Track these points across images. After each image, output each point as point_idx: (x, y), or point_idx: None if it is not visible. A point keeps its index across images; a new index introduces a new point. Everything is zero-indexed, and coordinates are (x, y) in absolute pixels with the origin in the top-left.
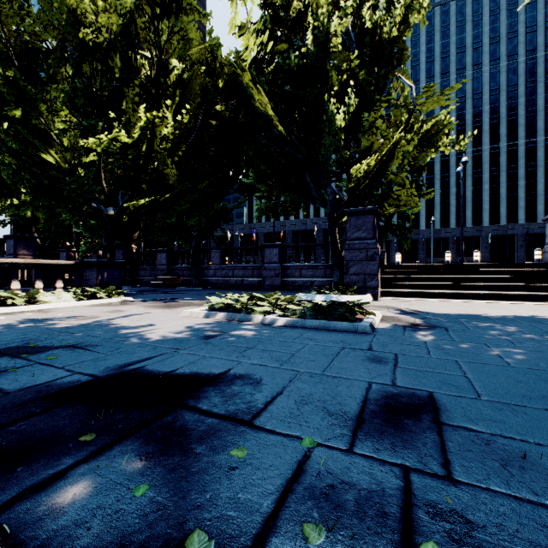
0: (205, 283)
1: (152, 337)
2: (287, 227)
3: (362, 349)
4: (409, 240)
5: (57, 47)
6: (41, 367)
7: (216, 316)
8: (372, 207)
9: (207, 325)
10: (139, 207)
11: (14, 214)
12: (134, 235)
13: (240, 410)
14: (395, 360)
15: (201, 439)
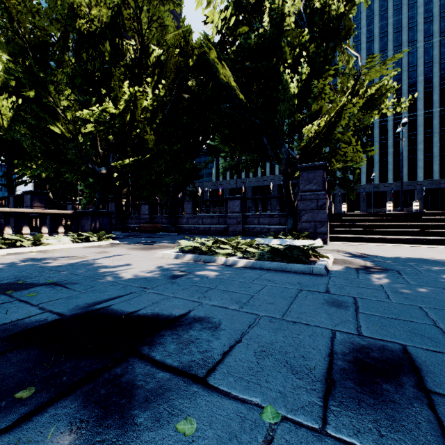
0: (180, 230)
1: (126, 276)
2: (247, 183)
3: (320, 292)
4: (355, 191)
5: (60, 38)
6: (18, 304)
7: (184, 257)
8: (322, 163)
9: (176, 266)
10: (125, 166)
11: (33, 175)
12: (123, 191)
13: (194, 362)
14: (355, 305)
15: (146, 402)
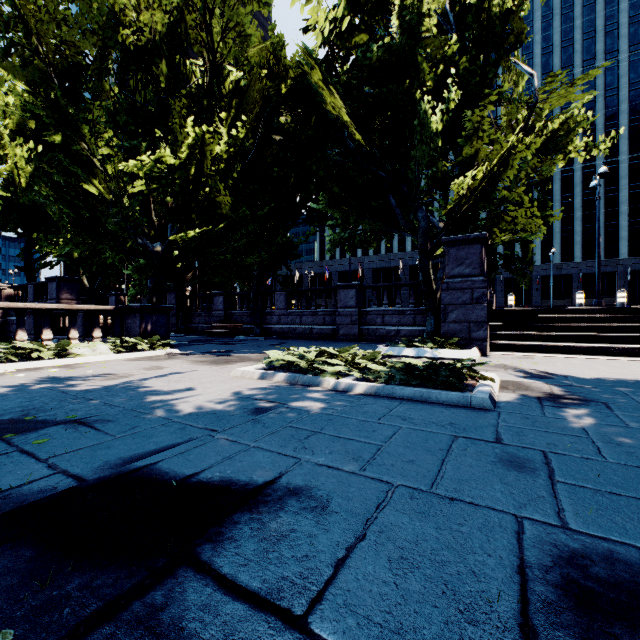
0: (268, 332)
1: (185, 409)
2: (365, 264)
3: (486, 441)
4: (528, 276)
5: (97, 57)
6: (17, 458)
7: (274, 377)
8: (480, 234)
9: (261, 391)
10: (189, 241)
11: (61, 254)
12: (188, 276)
13: (287, 580)
14: (547, 467)
15: None
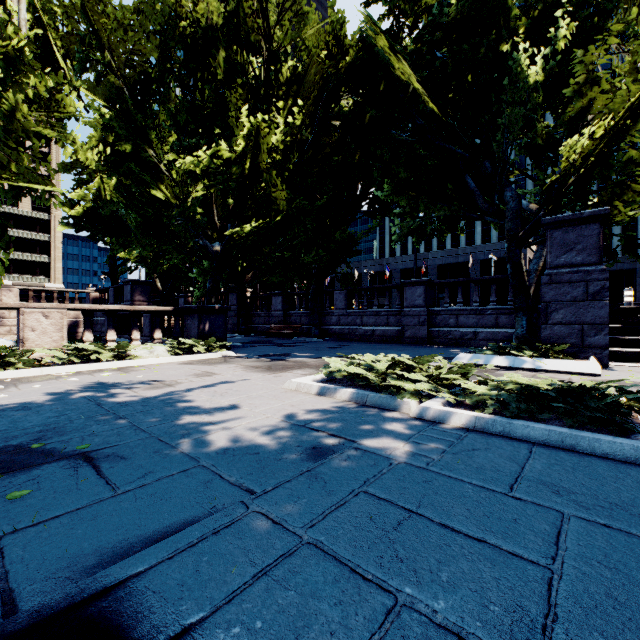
0: (327, 333)
1: (220, 443)
2: (430, 260)
3: None
4: None
5: (159, 59)
6: None
7: (335, 394)
8: (598, 210)
9: (320, 415)
10: (245, 238)
11: (138, 260)
12: (248, 277)
13: None
14: None
15: None
